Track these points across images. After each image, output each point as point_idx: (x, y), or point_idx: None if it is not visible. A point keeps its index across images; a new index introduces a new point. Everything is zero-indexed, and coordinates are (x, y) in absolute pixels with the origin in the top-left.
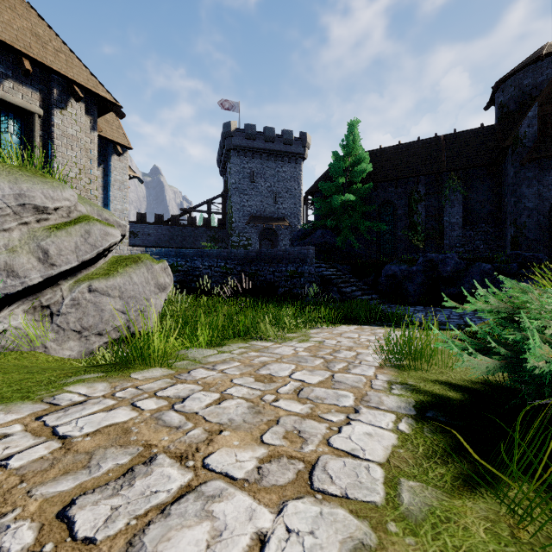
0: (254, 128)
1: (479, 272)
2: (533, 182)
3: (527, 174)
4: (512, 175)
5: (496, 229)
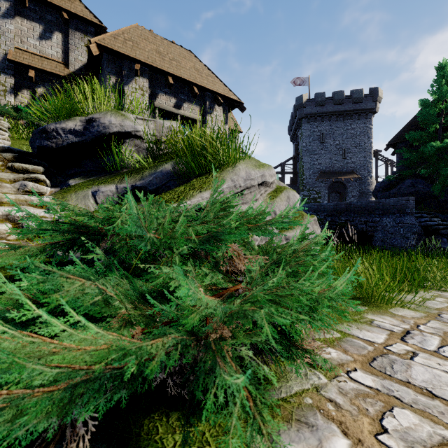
0: (324, 96)
1: None
2: None
3: None
4: None
5: None
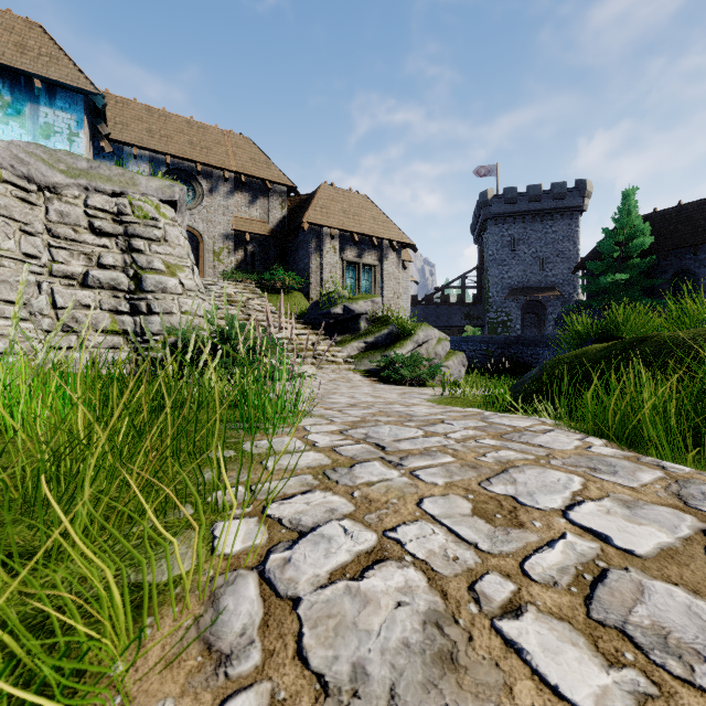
0: (515, 191)
1: None
2: None
3: None
4: None
5: None
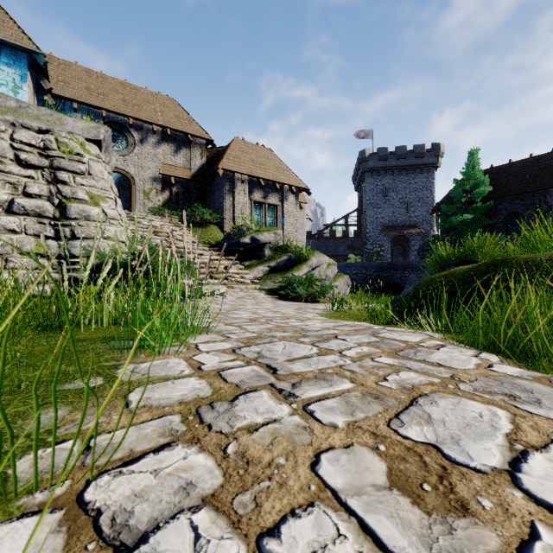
0: (386, 150)
1: None
2: None
3: None
4: None
5: None
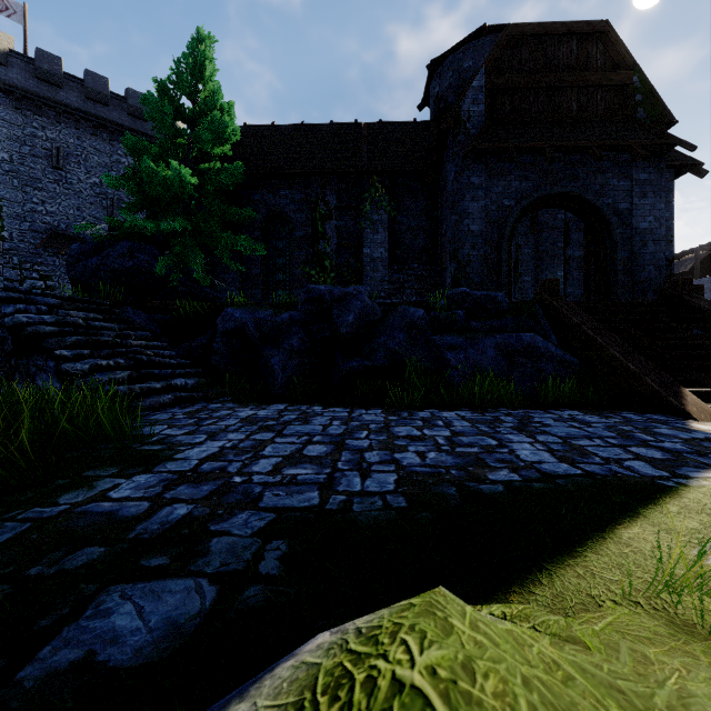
0: (59, 64)
1: (403, 326)
2: (479, 192)
3: (472, 179)
4: (453, 178)
5: (432, 273)
